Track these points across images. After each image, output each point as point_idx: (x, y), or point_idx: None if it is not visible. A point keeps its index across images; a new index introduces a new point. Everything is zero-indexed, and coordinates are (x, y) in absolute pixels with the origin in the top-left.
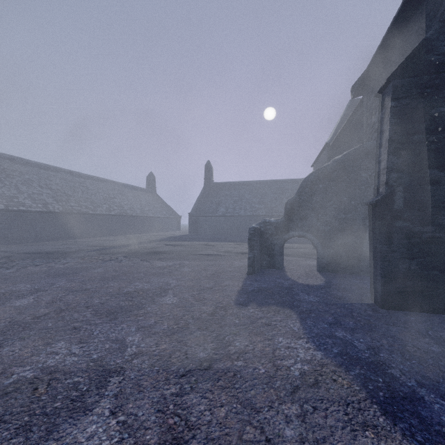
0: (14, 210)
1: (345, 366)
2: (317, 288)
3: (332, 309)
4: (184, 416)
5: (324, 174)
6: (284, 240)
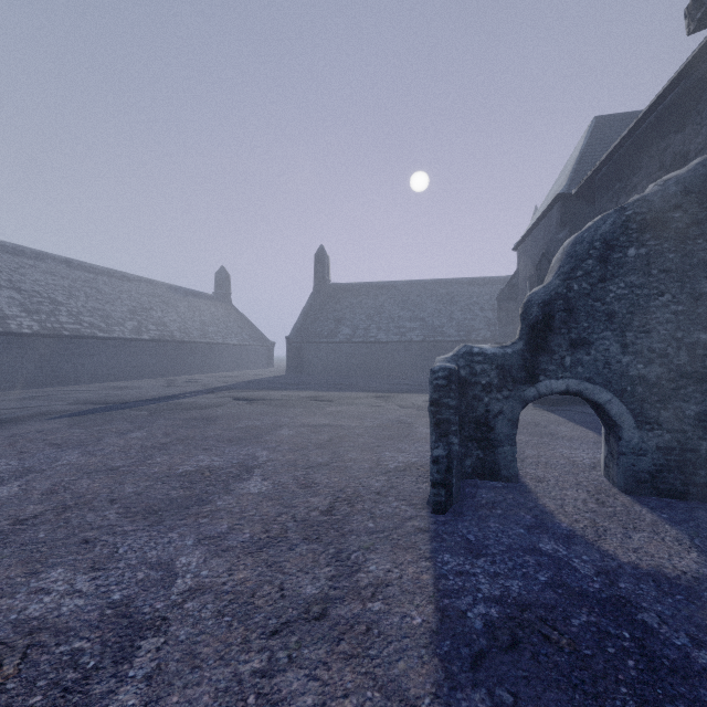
0: None
1: None
2: None
3: None
4: None
5: (643, 217)
6: (524, 402)
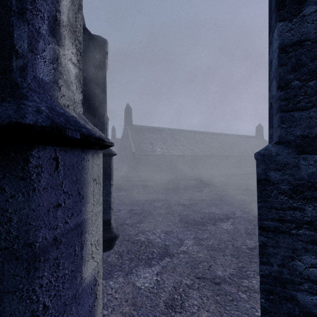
0: (194, 155)
1: None
2: None
3: None
4: None
5: None
6: None
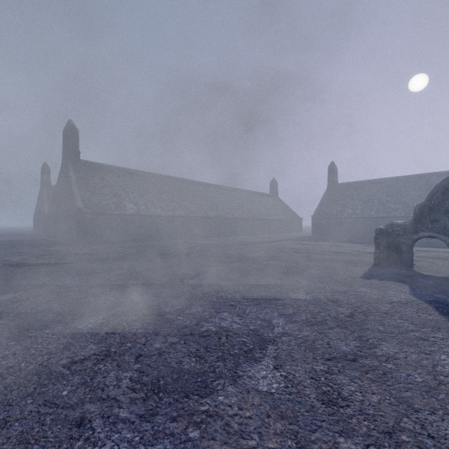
0: (190, 216)
1: (430, 303)
2: (440, 278)
3: (443, 288)
4: (336, 299)
5: None
6: (413, 240)
